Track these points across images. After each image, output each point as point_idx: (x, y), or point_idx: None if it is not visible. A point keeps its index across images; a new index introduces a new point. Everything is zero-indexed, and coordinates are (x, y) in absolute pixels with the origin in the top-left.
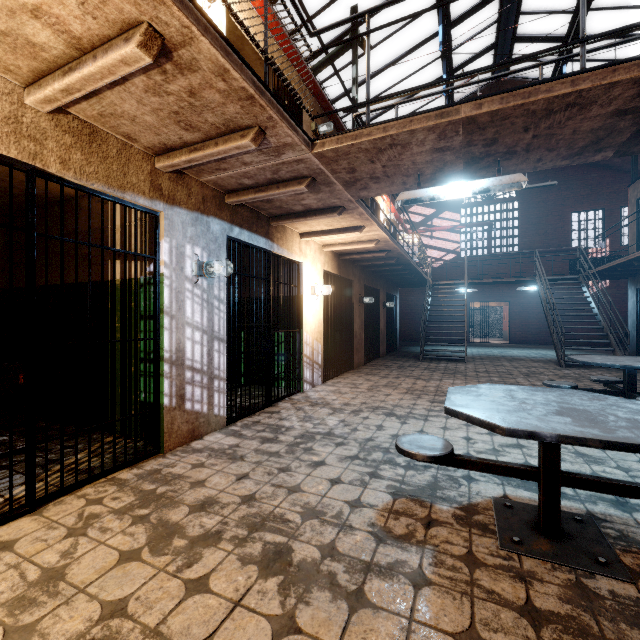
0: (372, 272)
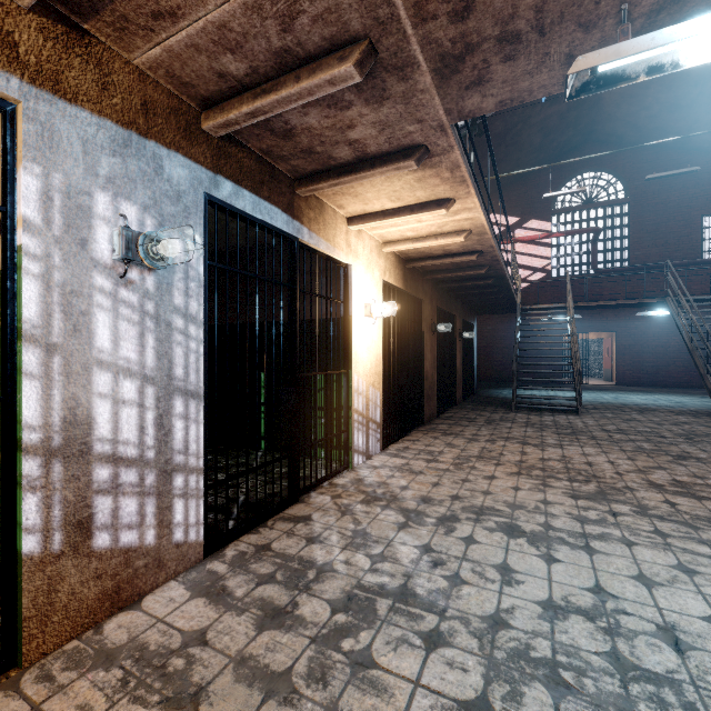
0: (446, 291)
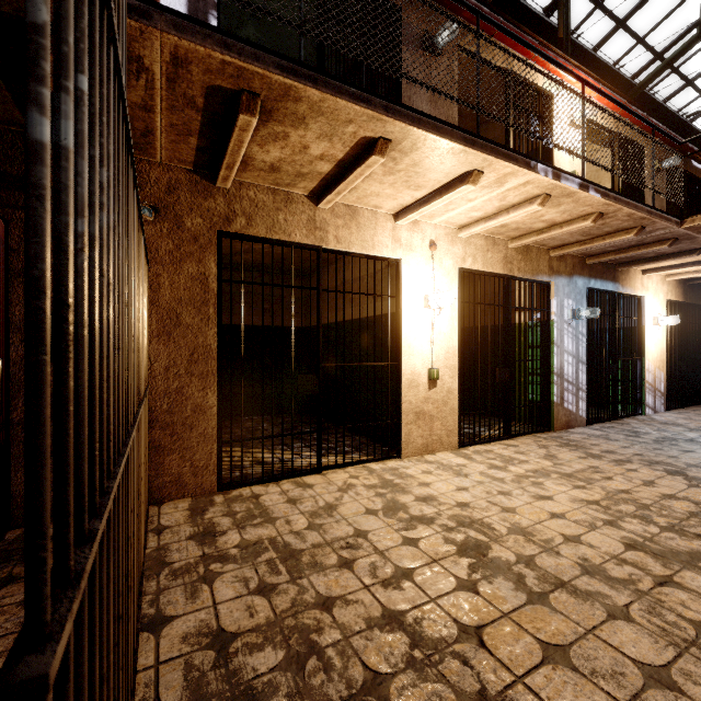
0: None
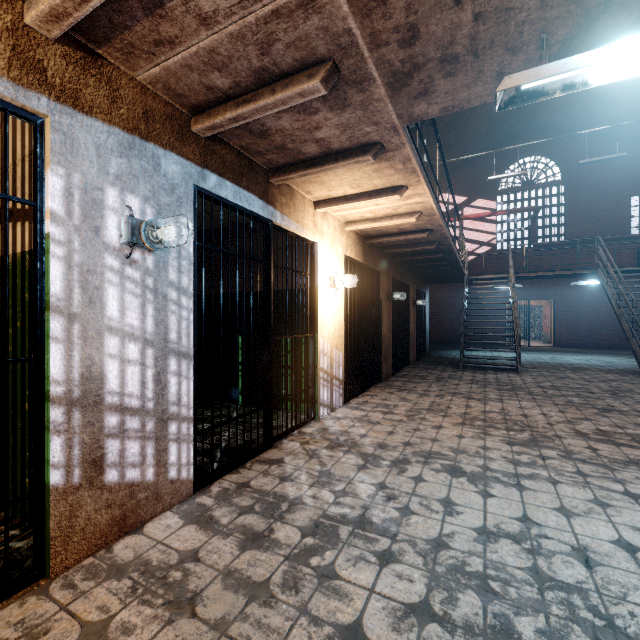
0: (401, 263)
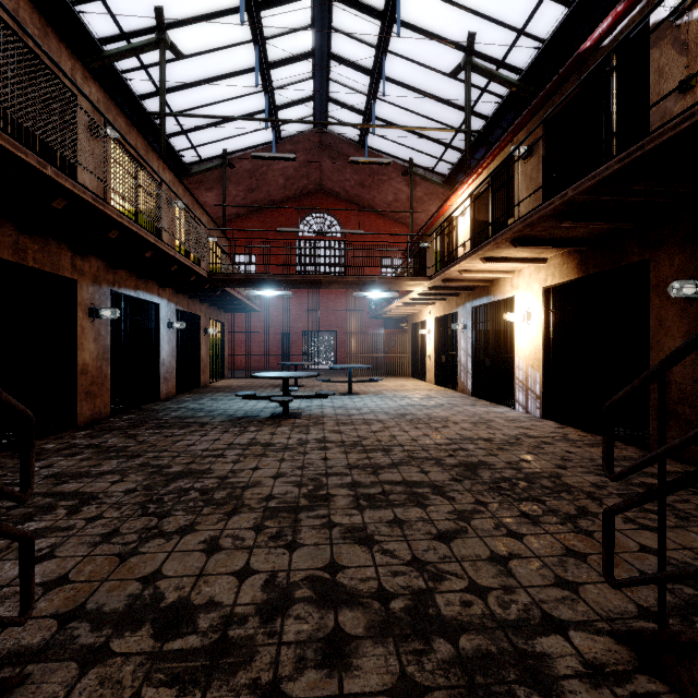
0: None
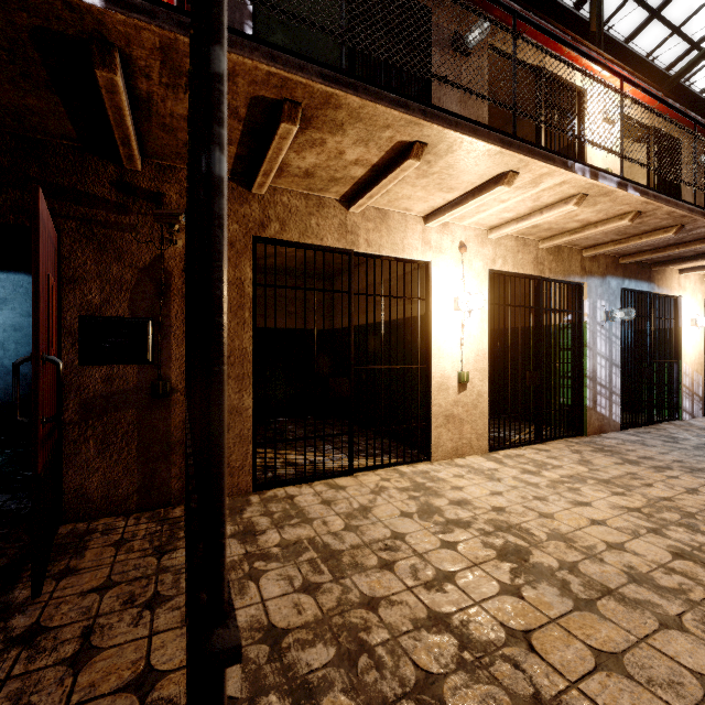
0: None
